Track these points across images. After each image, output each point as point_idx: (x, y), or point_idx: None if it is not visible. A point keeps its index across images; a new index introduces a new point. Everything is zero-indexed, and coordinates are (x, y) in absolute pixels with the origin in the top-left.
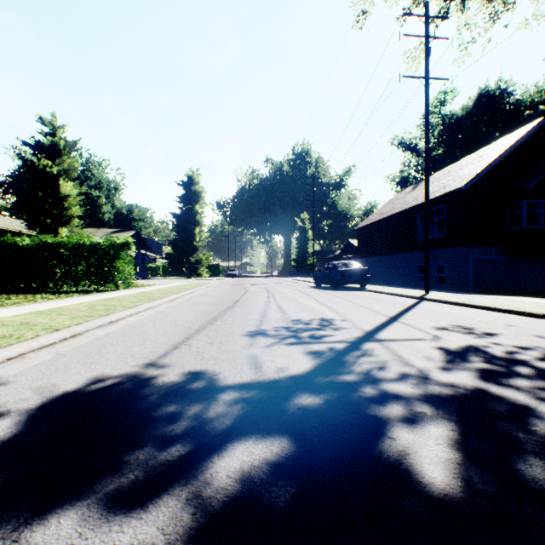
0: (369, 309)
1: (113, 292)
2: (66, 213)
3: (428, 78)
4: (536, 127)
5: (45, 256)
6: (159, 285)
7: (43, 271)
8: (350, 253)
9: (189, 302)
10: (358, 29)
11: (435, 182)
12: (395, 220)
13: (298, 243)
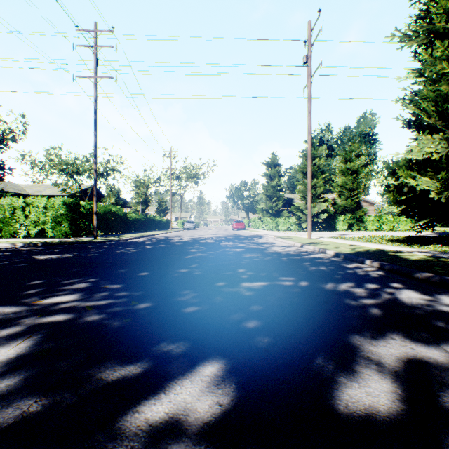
0: None
1: None
2: None
3: None
4: None
5: None
6: None
7: None
8: None
9: None
10: None
11: None
12: None
13: None
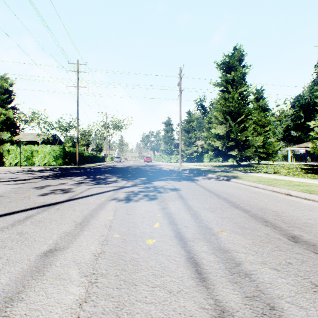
0: None
1: None
2: None
3: None
4: None
5: None
6: None
7: None
8: None
9: None
10: None
11: None
12: None
13: None
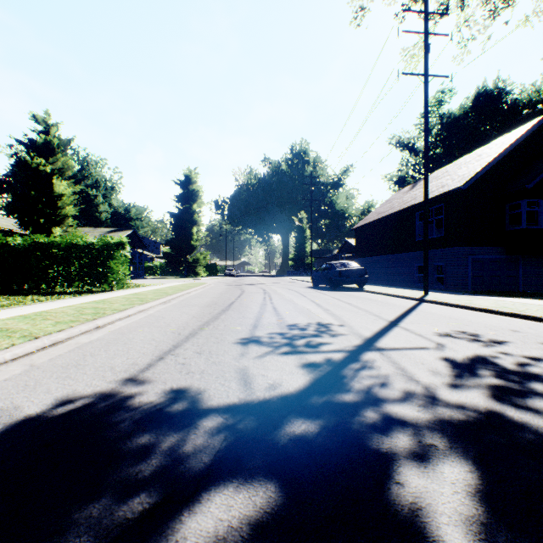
0: (367, 312)
1: (107, 293)
2: (60, 212)
3: (428, 75)
4: (535, 126)
5: (37, 256)
6: (155, 285)
7: (35, 271)
8: (348, 252)
9: (183, 304)
10: (357, 26)
11: (433, 181)
12: (393, 219)
13: (296, 242)
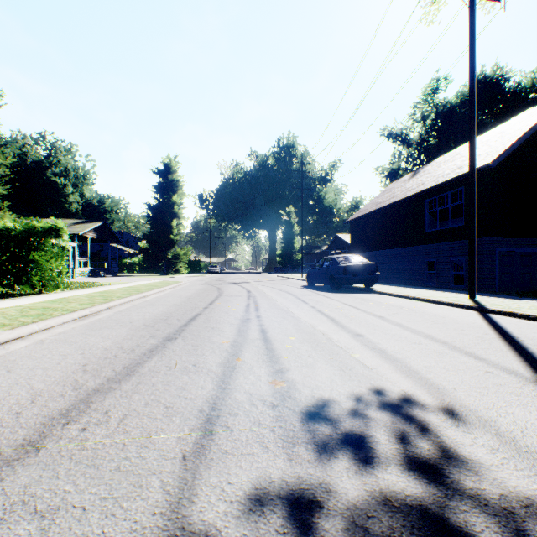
0: (441, 343)
1: (19, 298)
2: None
3: None
4: None
5: None
6: (112, 285)
7: None
8: (338, 248)
9: (109, 321)
10: None
11: (443, 165)
12: (396, 208)
13: (284, 237)
